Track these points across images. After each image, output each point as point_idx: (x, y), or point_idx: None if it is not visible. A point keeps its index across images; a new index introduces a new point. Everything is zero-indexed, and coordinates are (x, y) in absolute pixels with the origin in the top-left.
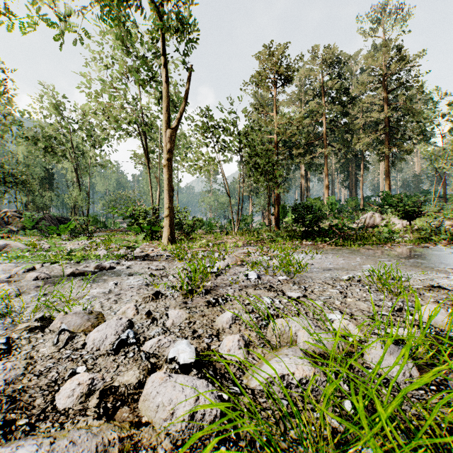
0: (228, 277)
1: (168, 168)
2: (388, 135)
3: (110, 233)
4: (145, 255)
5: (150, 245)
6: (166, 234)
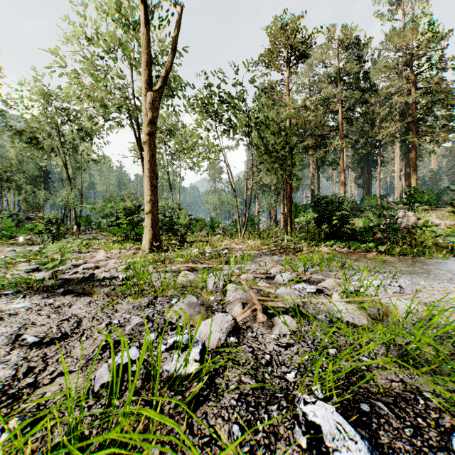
0: (233, 419)
1: (149, 146)
2: (415, 123)
3: (101, 235)
4: (87, 276)
5: (120, 255)
6: (147, 238)
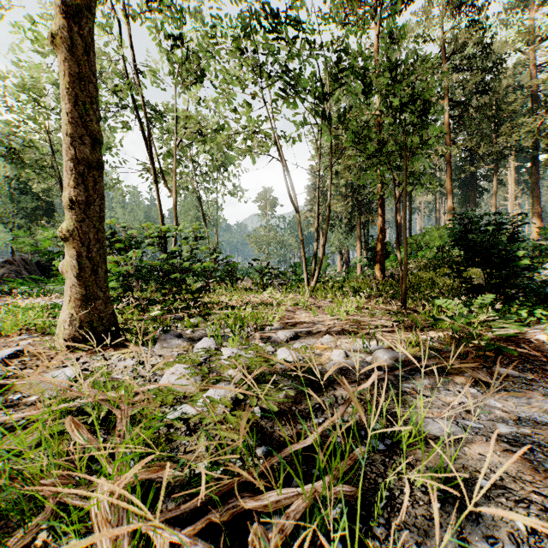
0: None
1: (68, 49)
2: None
3: None
4: None
5: None
6: (66, 307)
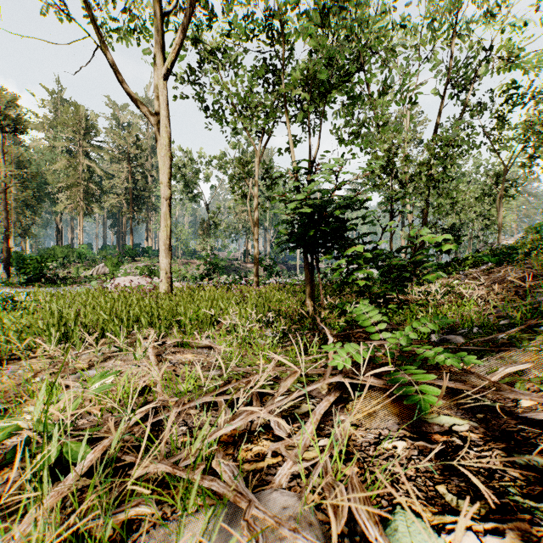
0: None
1: None
2: (132, 200)
3: None
4: None
5: None
6: None
